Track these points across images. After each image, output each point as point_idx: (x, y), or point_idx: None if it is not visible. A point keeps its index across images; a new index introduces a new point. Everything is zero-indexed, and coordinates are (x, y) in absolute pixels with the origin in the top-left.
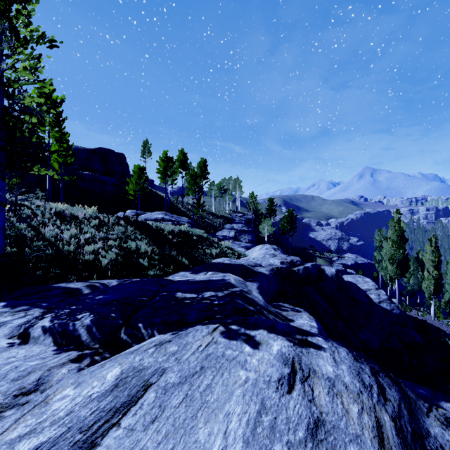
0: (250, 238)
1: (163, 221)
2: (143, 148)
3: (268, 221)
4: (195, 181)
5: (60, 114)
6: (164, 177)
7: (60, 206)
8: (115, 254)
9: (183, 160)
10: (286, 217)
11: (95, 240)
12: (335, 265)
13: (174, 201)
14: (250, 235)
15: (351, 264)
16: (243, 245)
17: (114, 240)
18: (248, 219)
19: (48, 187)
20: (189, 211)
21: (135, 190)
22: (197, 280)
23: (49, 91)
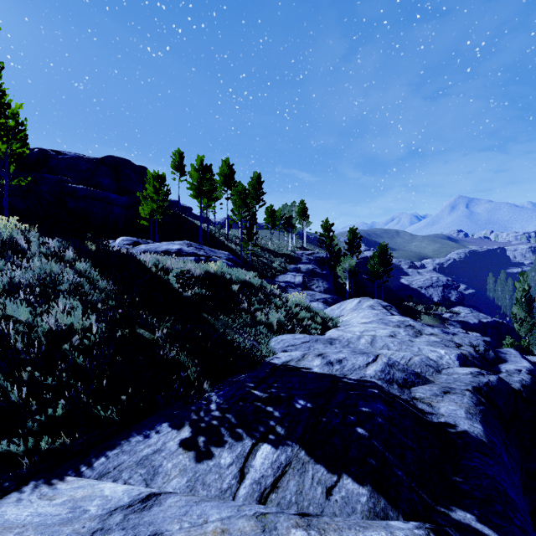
0: (326, 285)
1: (179, 255)
2: (175, 161)
3: (350, 261)
4: (243, 201)
5: None
6: (198, 194)
7: None
8: None
9: (227, 174)
10: (377, 255)
11: None
12: (449, 325)
13: (216, 233)
14: (326, 281)
15: (474, 323)
16: (318, 297)
17: None
18: (320, 258)
19: None
20: (236, 247)
21: (152, 213)
22: None
23: None
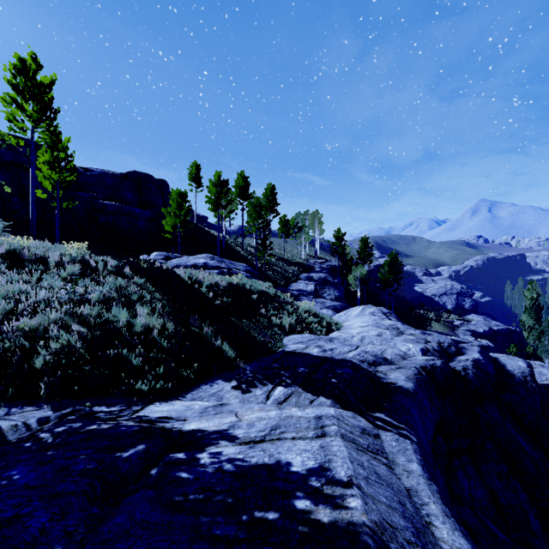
0: (337, 293)
1: (205, 268)
2: (192, 173)
3: (361, 270)
4: (258, 214)
5: (48, 103)
6: (216, 208)
7: (22, 242)
8: (83, 336)
9: (243, 187)
10: (388, 263)
11: (53, 304)
12: (459, 332)
13: (232, 242)
14: (337, 290)
15: (484, 330)
16: (329, 305)
17: (95, 305)
18: (332, 267)
19: (30, 216)
20: (251, 256)
21: (175, 226)
22: (237, 460)
23: (31, 66)
